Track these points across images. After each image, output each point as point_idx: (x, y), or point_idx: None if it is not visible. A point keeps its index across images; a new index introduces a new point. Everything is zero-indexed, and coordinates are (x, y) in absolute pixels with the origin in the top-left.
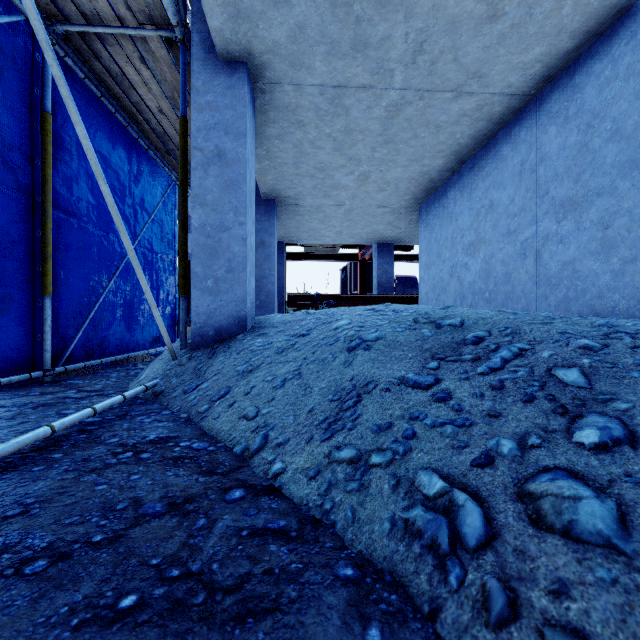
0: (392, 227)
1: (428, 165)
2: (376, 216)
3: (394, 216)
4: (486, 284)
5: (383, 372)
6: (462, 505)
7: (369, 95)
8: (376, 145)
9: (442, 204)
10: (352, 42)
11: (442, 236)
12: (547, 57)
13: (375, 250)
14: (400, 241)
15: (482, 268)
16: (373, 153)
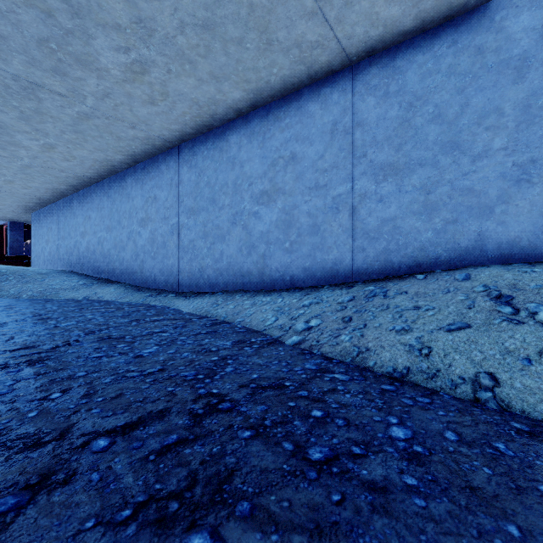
0: (18, 217)
1: (26, 204)
2: (3, 212)
3: (17, 213)
4: (50, 257)
5: None
6: None
7: None
8: None
9: (39, 218)
10: None
11: (39, 233)
12: (54, 196)
13: (8, 225)
14: (29, 222)
15: (50, 251)
16: None
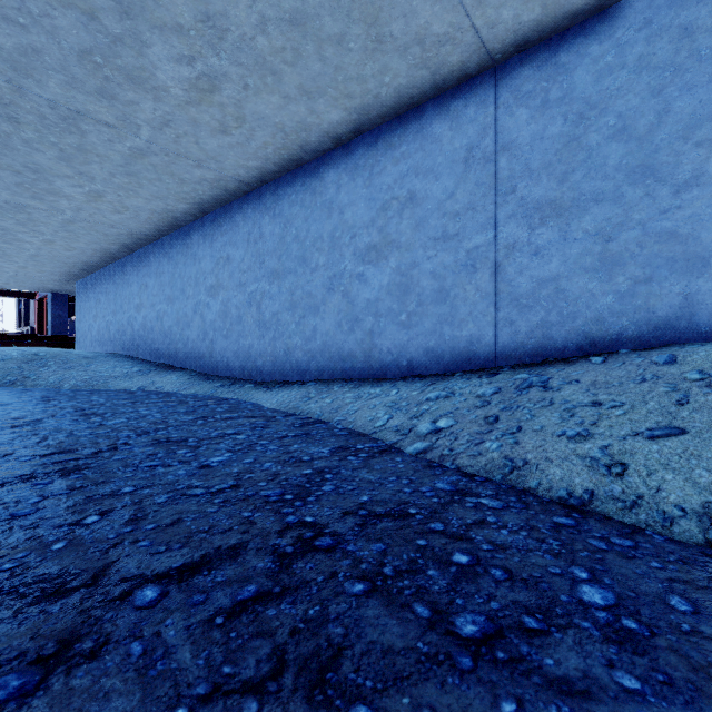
0: (61, 287)
1: (70, 270)
2: (42, 281)
3: (59, 282)
4: (99, 337)
5: (8, 367)
6: (13, 379)
7: (17, 251)
8: (28, 260)
9: (86, 288)
10: (4, 242)
11: (86, 306)
12: (103, 260)
13: (49, 298)
14: (74, 294)
15: (98, 329)
16: (27, 262)
